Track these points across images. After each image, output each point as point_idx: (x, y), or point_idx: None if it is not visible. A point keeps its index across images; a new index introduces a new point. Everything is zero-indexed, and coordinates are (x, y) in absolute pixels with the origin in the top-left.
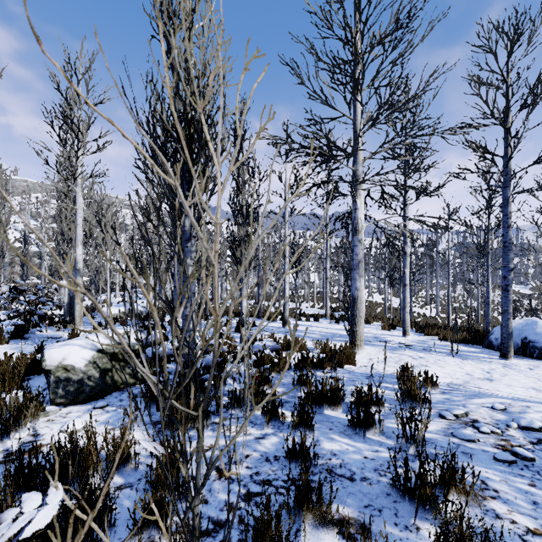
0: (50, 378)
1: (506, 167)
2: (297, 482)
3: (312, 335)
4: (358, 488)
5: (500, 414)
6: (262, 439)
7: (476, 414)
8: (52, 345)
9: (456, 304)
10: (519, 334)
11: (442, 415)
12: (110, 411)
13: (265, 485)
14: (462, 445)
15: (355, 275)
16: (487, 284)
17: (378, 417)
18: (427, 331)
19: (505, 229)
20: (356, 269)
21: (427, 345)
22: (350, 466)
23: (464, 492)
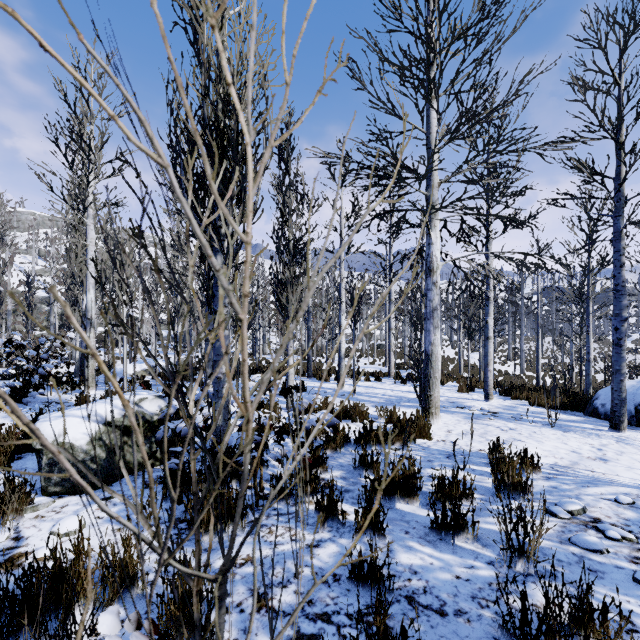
0: (42, 460)
1: (619, 191)
2: (366, 617)
3: (373, 399)
4: (452, 627)
5: (629, 510)
6: (315, 548)
7: (596, 510)
8: (47, 417)
9: (543, 360)
10: (632, 399)
11: (552, 512)
12: (118, 503)
13: (322, 622)
14: (587, 557)
15: (428, 326)
16: (587, 337)
17: (472, 519)
18: (514, 394)
19: (616, 268)
20: (431, 319)
21: (516, 412)
22: (437, 591)
23: (607, 639)
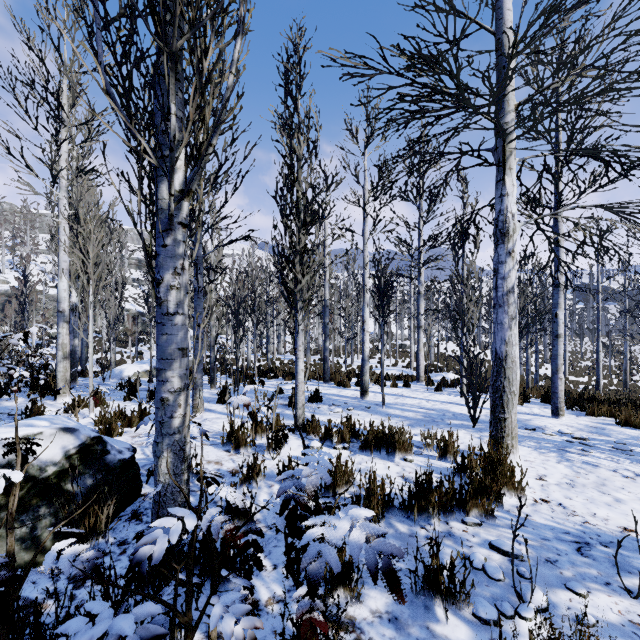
0: None
1: None
2: None
3: (408, 414)
4: None
5: None
6: None
7: None
8: None
9: (584, 362)
10: None
11: None
12: None
13: None
14: None
15: (501, 316)
16: None
17: None
18: (590, 409)
19: None
20: (504, 306)
21: (611, 437)
22: None
23: None
